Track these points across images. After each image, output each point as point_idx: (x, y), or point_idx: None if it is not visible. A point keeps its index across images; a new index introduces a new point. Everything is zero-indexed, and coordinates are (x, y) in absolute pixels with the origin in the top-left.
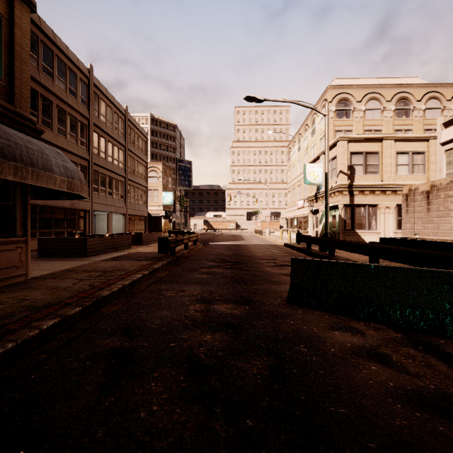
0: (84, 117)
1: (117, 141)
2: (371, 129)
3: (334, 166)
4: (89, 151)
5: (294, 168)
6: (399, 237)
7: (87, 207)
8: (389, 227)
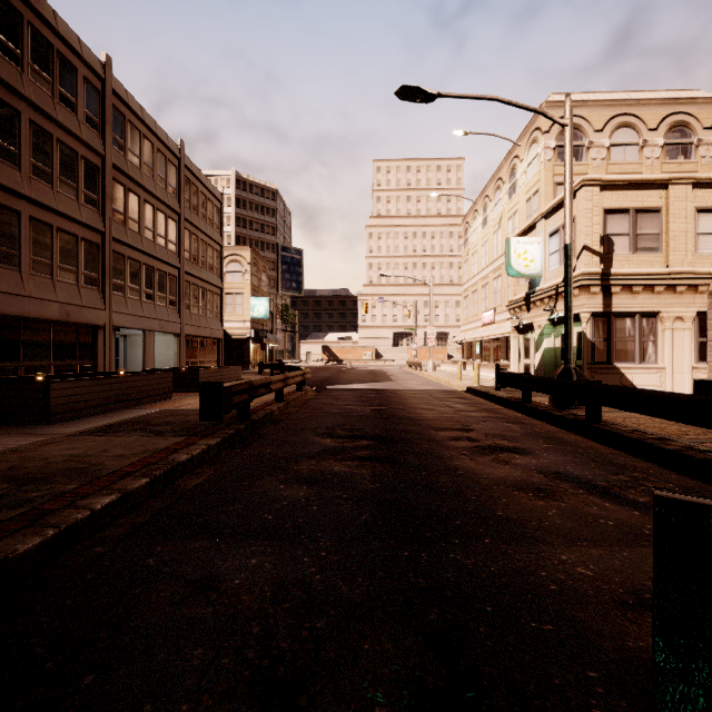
0: (93, 151)
1: (164, 202)
2: None
3: None
4: (104, 215)
5: (476, 257)
6: None
7: (99, 319)
8: (682, 357)
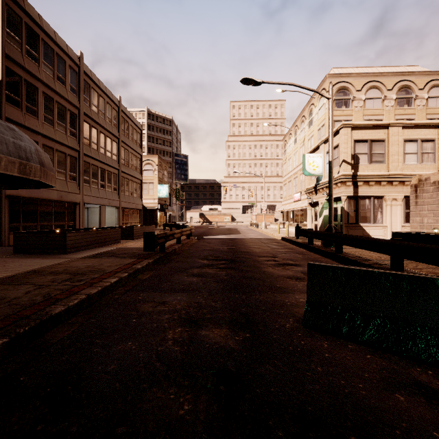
0: (74, 106)
1: (110, 132)
2: (372, 119)
3: (336, 156)
4: (79, 141)
5: (290, 161)
6: (414, 232)
7: (77, 199)
8: (396, 220)
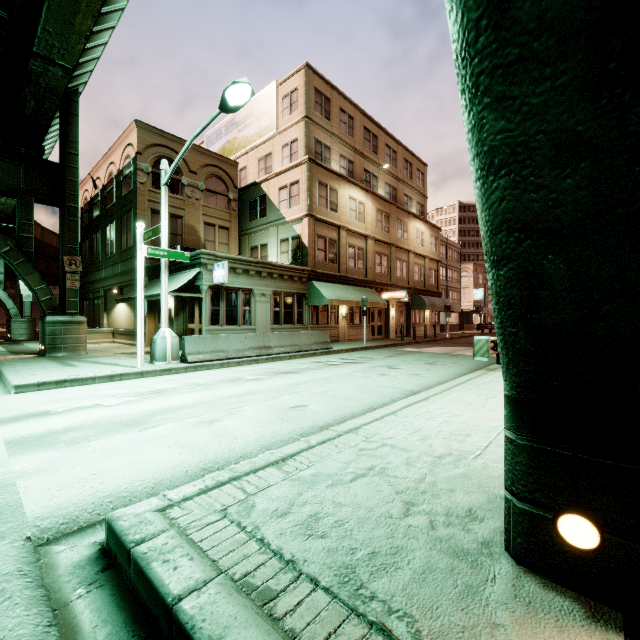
0: None
1: (442, 263)
2: None
3: None
4: None
5: None
6: None
7: None
8: None
